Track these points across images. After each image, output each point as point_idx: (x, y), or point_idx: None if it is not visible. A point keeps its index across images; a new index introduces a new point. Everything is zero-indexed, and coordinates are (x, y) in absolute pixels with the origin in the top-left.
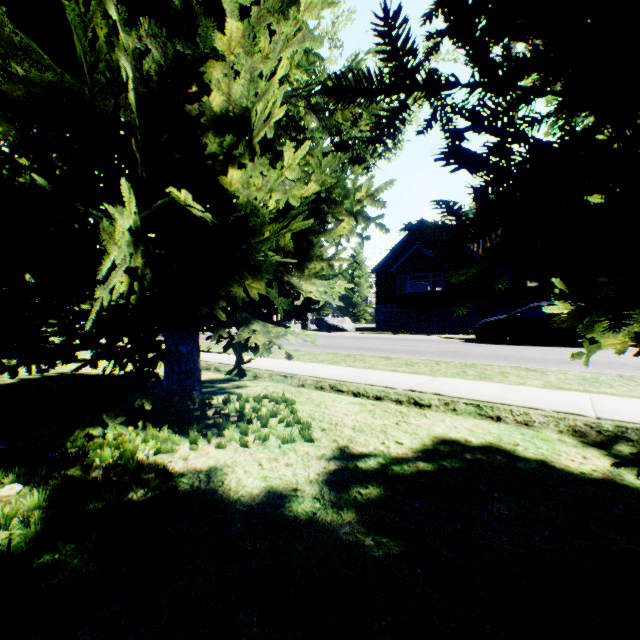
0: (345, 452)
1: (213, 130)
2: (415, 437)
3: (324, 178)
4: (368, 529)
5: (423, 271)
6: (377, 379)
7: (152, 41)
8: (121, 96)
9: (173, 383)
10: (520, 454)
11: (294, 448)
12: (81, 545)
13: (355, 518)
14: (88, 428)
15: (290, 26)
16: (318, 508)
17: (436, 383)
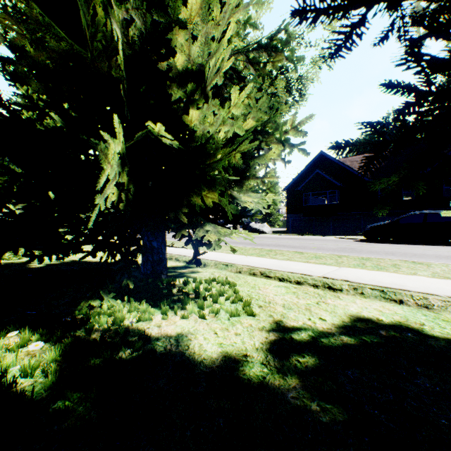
0: (280, 325)
1: (176, 84)
2: (334, 315)
3: (259, 115)
4: (312, 395)
5: (322, 189)
6: (295, 268)
7: (135, 12)
8: (112, 59)
9: (148, 269)
10: (428, 333)
11: (240, 320)
12: (84, 394)
13: (299, 384)
14: (90, 300)
15: None
16: (266, 373)
17: (343, 272)
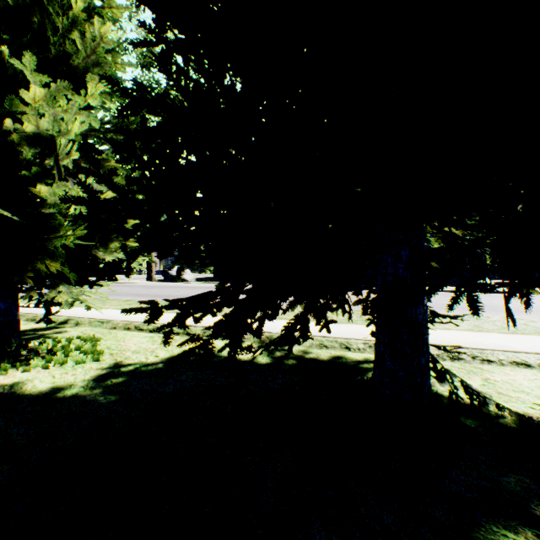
0: (118, 364)
1: (28, 144)
2: (170, 352)
3: None
4: (105, 394)
5: None
6: None
7: None
8: None
9: None
10: (221, 354)
11: (84, 366)
12: None
13: (101, 391)
14: None
15: (82, 101)
16: (82, 390)
17: (212, 320)
